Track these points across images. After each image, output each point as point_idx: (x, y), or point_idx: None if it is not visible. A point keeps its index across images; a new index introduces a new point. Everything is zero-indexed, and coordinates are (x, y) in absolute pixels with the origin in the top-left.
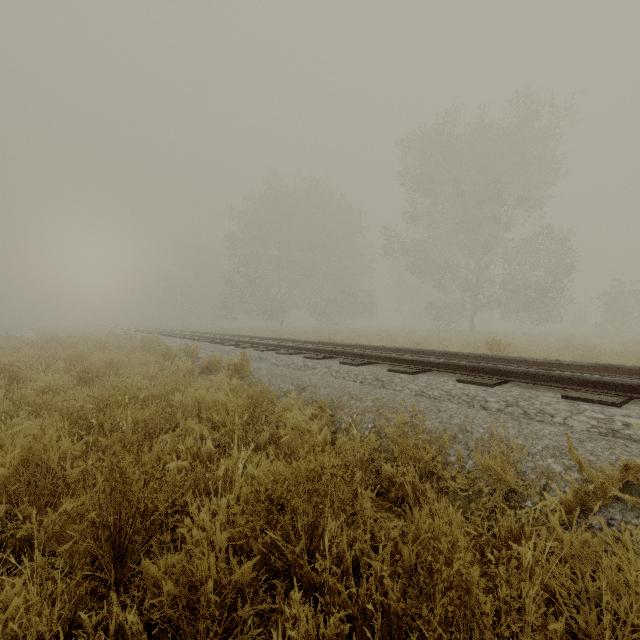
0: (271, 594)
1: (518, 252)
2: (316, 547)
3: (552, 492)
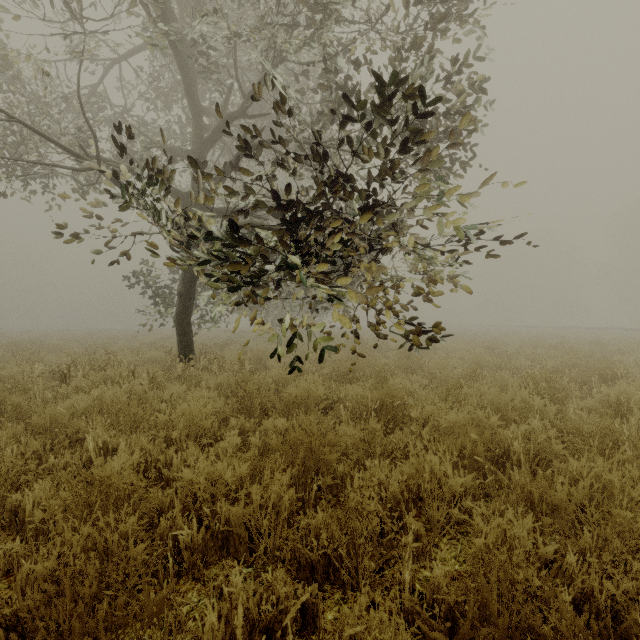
0: None
1: None
2: None
3: None
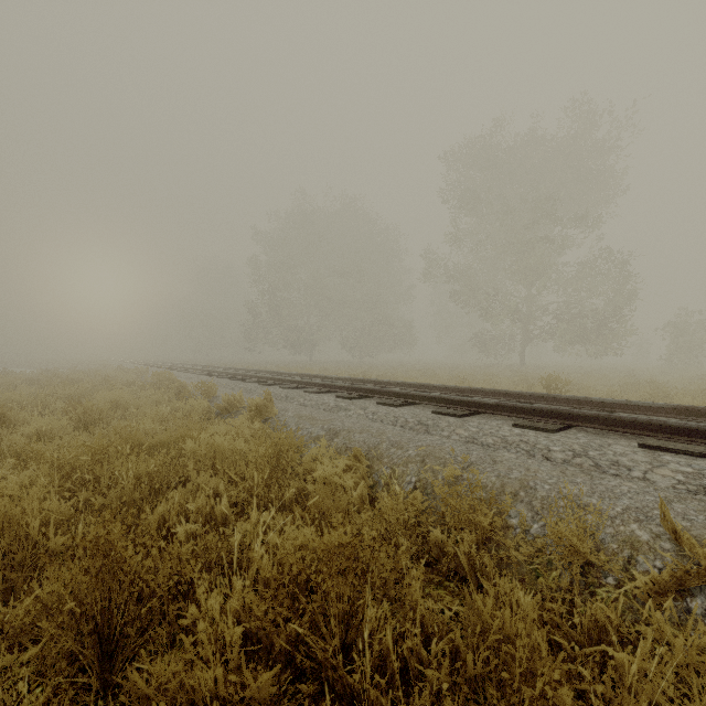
0: (297, 700)
1: (574, 278)
2: (353, 640)
3: (639, 566)
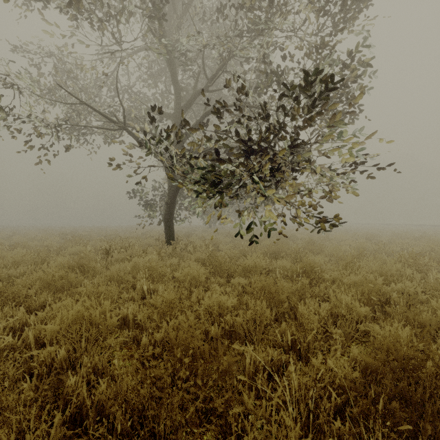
0: None
1: None
2: None
3: None
